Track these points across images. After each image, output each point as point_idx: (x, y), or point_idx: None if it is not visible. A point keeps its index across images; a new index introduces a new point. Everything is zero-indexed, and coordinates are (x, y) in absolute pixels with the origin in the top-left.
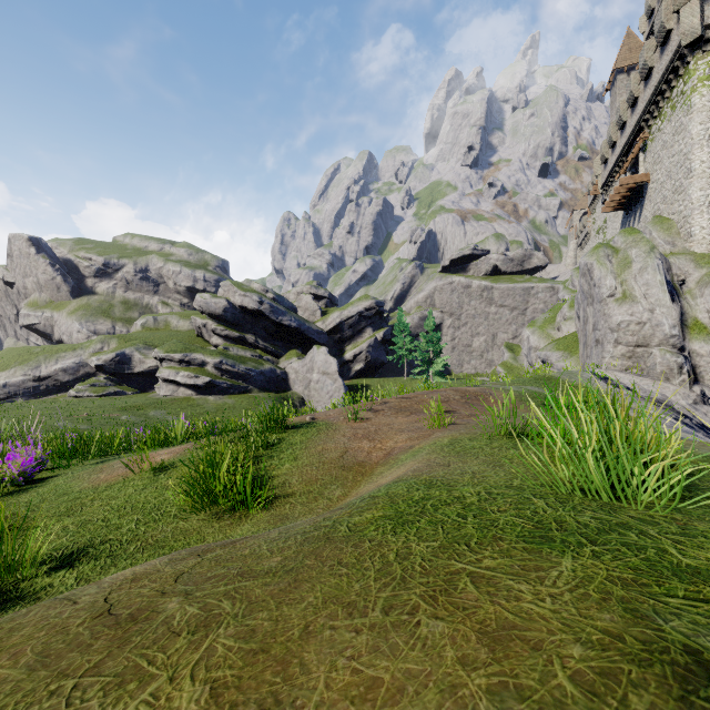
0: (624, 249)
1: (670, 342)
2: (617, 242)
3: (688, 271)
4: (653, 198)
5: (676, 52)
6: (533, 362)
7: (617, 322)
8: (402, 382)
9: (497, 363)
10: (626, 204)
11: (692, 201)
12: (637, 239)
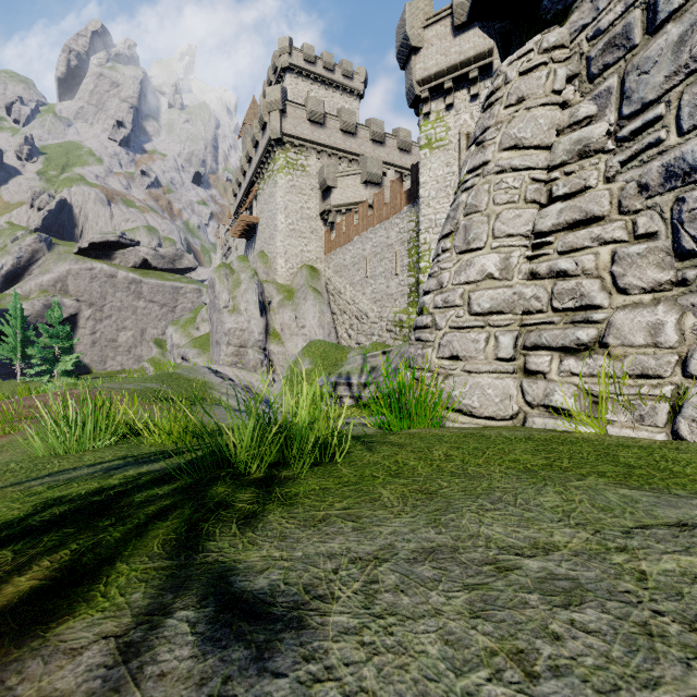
0: (238, 271)
1: (259, 344)
2: (235, 265)
3: (273, 295)
4: (261, 237)
5: (269, 140)
6: (175, 358)
7: (228, 328)
8: (12, 386)
9: (147, 358)
10: (247, 235)
11: (277, 247)
12: (246, 266)
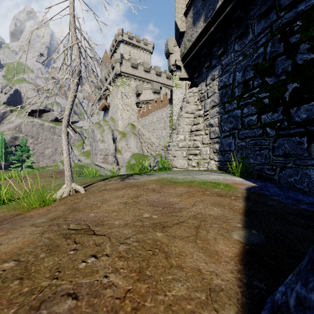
0: (103, 126)
1: (113, 154)
2: (101, 123)
3: (117, 135)
4: (111, 111)
5: (115, 74)
6: (74, 160)
7: (101, 148)
8: (0, 172)
9: (58, 161)
10: (104, 110)
11: (119, 116)
12: (106, 123)
